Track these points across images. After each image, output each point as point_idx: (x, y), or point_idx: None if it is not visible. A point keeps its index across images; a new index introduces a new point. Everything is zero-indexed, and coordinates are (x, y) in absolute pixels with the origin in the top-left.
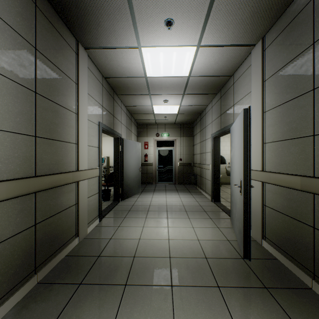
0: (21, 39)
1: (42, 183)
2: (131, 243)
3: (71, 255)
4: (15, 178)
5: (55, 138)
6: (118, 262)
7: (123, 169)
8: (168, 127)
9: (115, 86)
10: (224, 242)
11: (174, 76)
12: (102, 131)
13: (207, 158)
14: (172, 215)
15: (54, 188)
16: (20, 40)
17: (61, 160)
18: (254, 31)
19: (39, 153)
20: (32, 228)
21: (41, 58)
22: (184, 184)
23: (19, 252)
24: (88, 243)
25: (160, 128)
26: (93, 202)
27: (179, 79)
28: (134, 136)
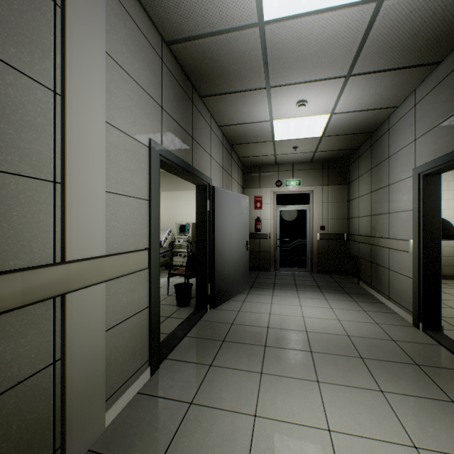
0: None
1: None
2: None
3: None
4: None
5: None
6: None
7: (215, 246)
8: (299, 168)
9: (193, 72)
10: None
11: (337, 6)
12: (164, 166)
13: (394, 224)
14: (328, 371)
15: None
16: None
17: None
18: None
19: None
20: None
21: None
22: (330, 274)
23: None
24: None
25: (283, 171)
26: (132, 333)
27: (350, 14)
28: (238, 186)
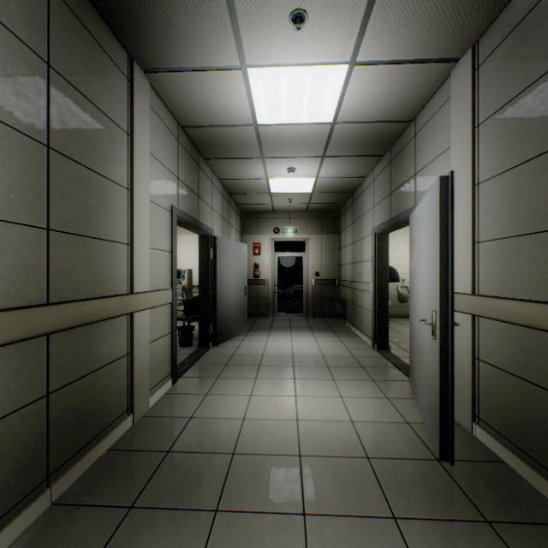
0: (18, 45)
1: (60, 317)
2: (229, 427)
3: (118, 449)
4: (4, 308)
5: (87, 233)
6: (204, 464)
7: (216, 290)
8: (295, 217)
9: (201, 144)
10: (401, 427)
11: (307, 123)
12: (178, 223)
13: (364, 271)
14: (302, 374)
15: (85, 326)
16: (16, 46)
17: (98, 274)
18: (458, 31)
19: (55, 261)
20: (42, 401)
21: (60, 83)
22: (324, 317)
23: (14, 449)
24: (150, 426)
25: (281, 219)
26: (161, 349)
27: (316, 127)
28: (236, 233)
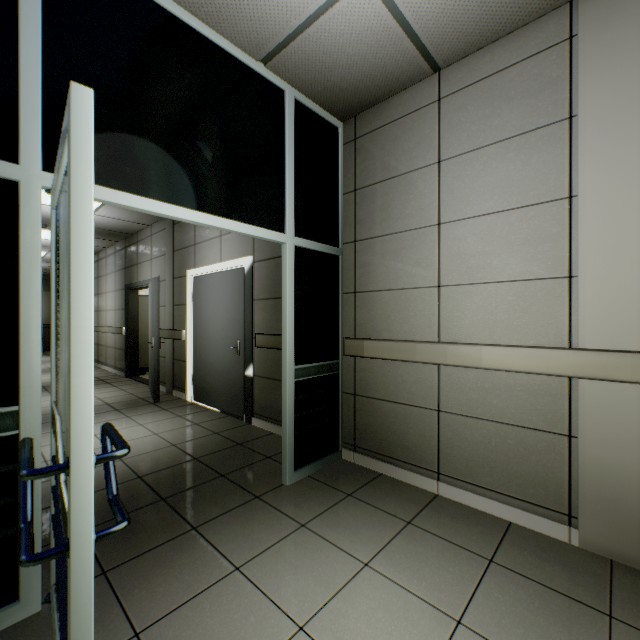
0: None
1: None
2: None
3: None
4: None
5: None
6: None
7: None
8: None
9: None
10: None
11: None
12: None
13: None
14: None
15: None
16: None
17: None
18: None
19: None
20: None
21: None
22: (43, 351)
23: None
24: None
25: None
26: None
27: None
28: None
